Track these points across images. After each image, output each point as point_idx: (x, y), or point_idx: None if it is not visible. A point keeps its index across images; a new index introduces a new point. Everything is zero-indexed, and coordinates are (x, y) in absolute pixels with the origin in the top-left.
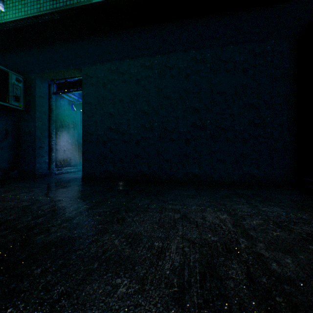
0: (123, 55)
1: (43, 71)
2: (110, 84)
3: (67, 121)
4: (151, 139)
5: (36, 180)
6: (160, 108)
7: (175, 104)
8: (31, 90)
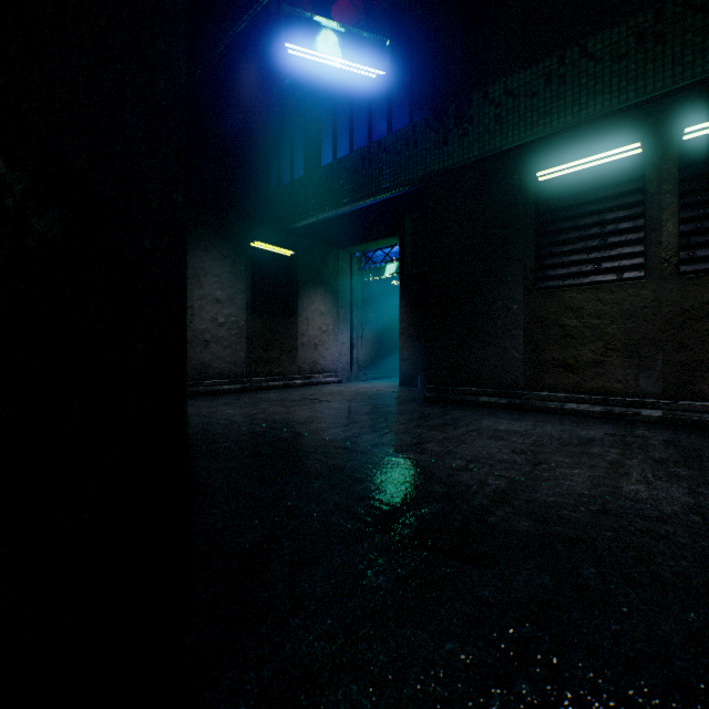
0: None
1: None
2: None
3: None
4: None
5: None
6: None
7: None
8: None
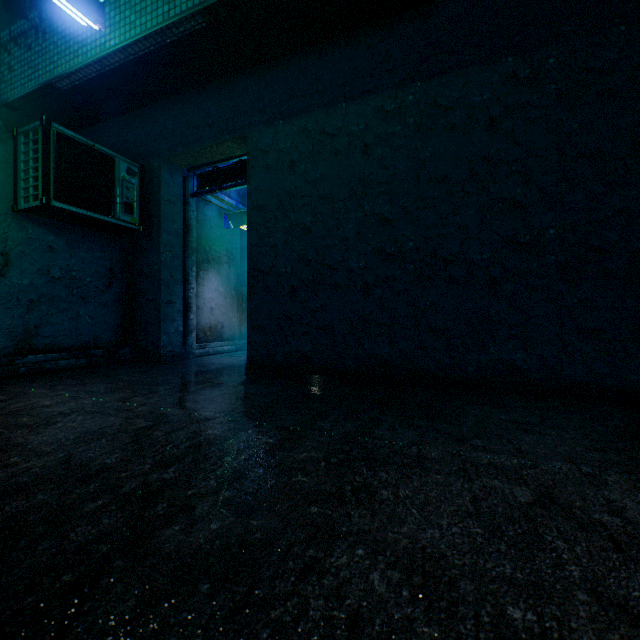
0: (334, 95)
1: (174, 150)
2: (305, 162)
3: (217, 250)
4: (398, 281)
5: (162, 367)
6: (420, 208)
7: (459, 195)
8: (153, 191)
